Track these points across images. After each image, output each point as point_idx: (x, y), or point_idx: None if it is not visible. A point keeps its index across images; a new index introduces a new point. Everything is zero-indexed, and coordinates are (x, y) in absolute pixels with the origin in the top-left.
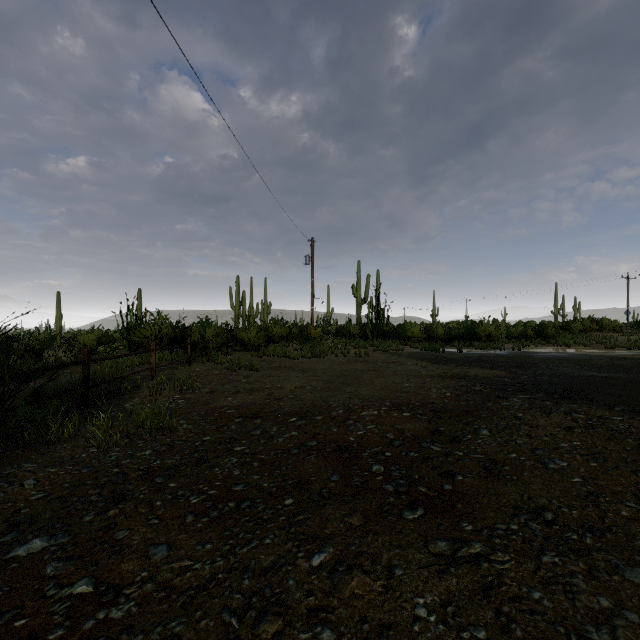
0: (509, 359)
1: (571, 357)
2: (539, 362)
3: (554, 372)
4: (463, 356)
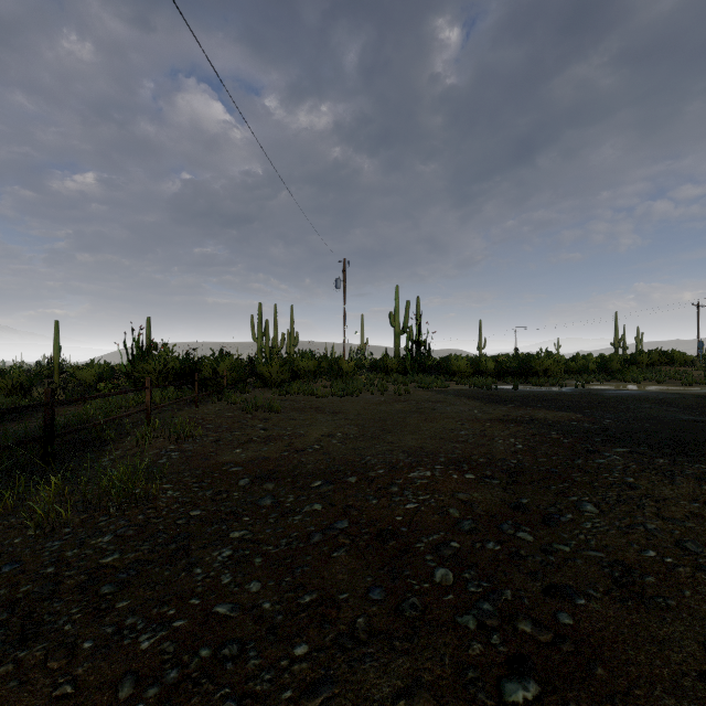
0: (576, 398)
1: (648, 395)
2: (614, 402)
3: (640, 415)
4: (521, 394)
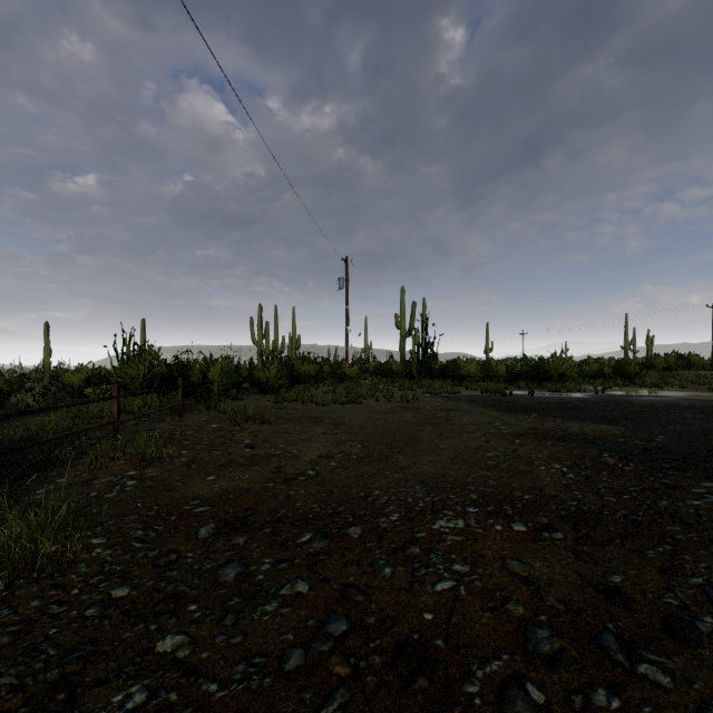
0: (604, 406)
1: (681, 403)
2: (648, 411)
3: (691, 428)
4: (540, 401)
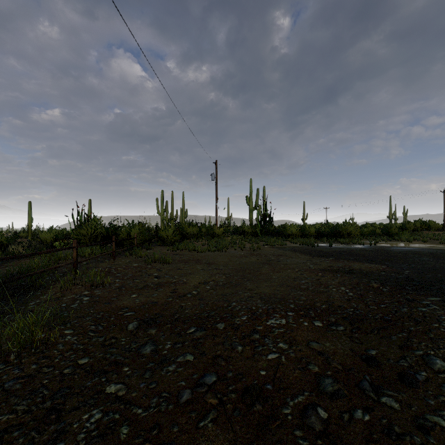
0: (374, 253)
1: (422, 251)
2: (401, 256)
3: (426, 266)
4: (335, 250)
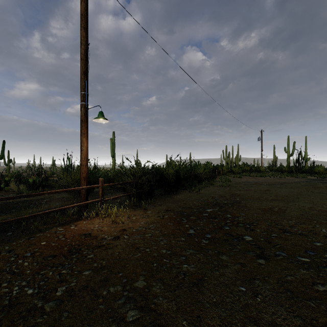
0: None
1: None
2: None
3: None
4: None
